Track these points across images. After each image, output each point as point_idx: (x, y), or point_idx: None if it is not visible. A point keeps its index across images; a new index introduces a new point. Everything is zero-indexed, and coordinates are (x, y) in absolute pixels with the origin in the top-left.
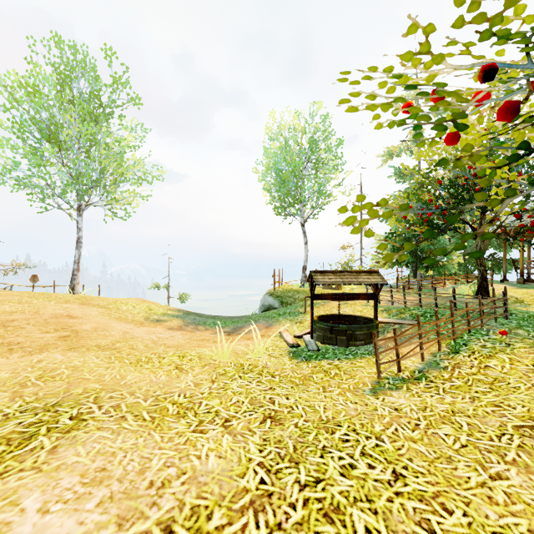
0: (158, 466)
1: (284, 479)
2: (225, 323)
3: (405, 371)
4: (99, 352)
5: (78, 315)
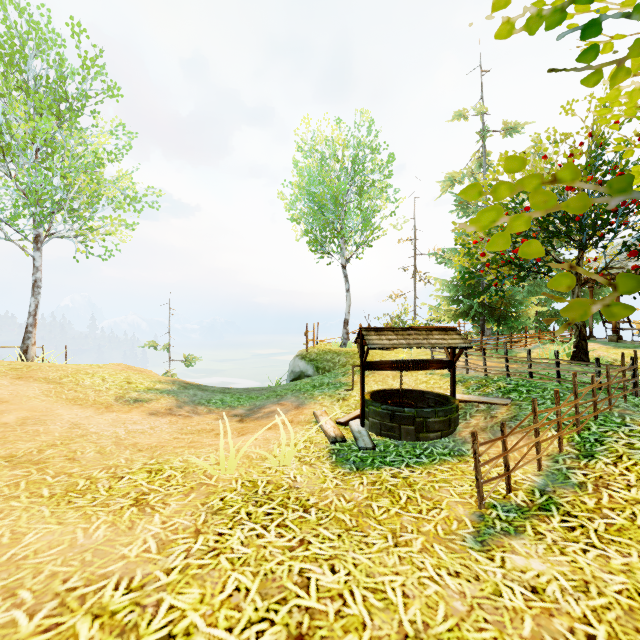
0: None
1: None
2: (239, 400)
3: (518, 491)
4: (4, 472)
5: (3, 398)
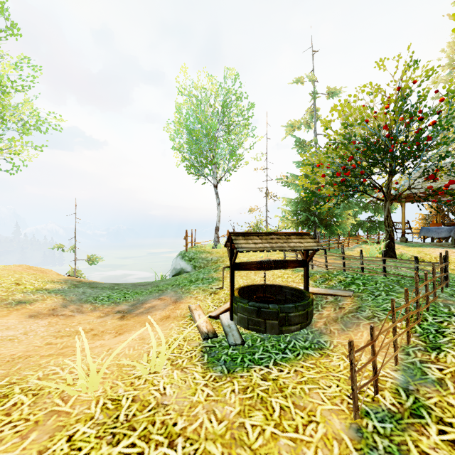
0: None
1: None
2: (125, 296)
3: (384, 391)
4: None
5: None
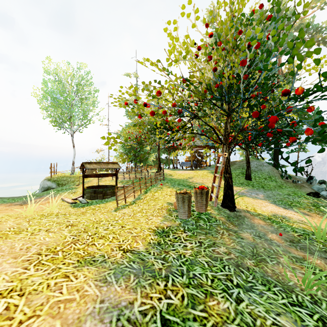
0: (20, 246)
1: (82, 236)
2: (14, 200)
3: (128, 202)
4: None
5: None
